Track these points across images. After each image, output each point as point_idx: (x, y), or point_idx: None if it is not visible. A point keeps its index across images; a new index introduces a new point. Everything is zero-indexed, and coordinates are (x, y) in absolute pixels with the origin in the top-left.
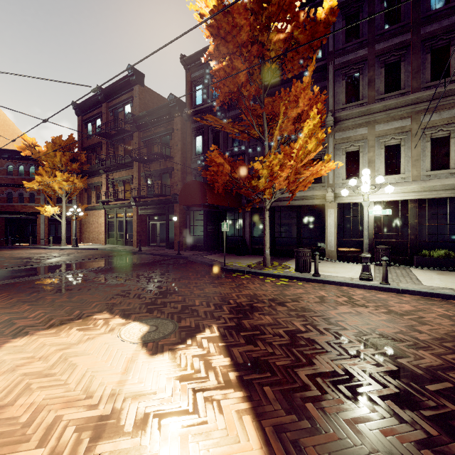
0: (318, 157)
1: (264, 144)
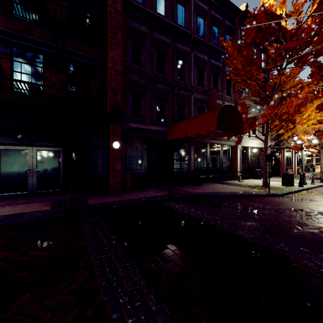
0: None
1: (271, 99)
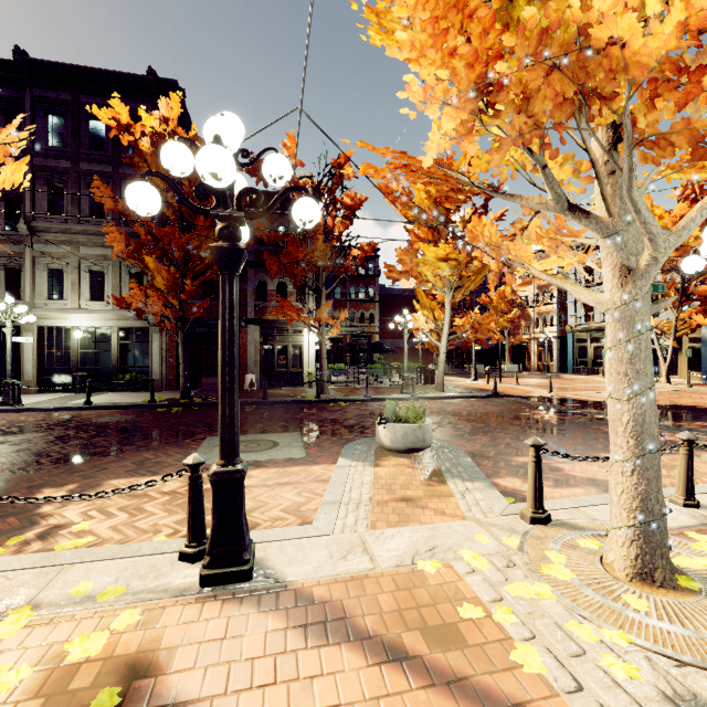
0: (17, 267)
1: None
